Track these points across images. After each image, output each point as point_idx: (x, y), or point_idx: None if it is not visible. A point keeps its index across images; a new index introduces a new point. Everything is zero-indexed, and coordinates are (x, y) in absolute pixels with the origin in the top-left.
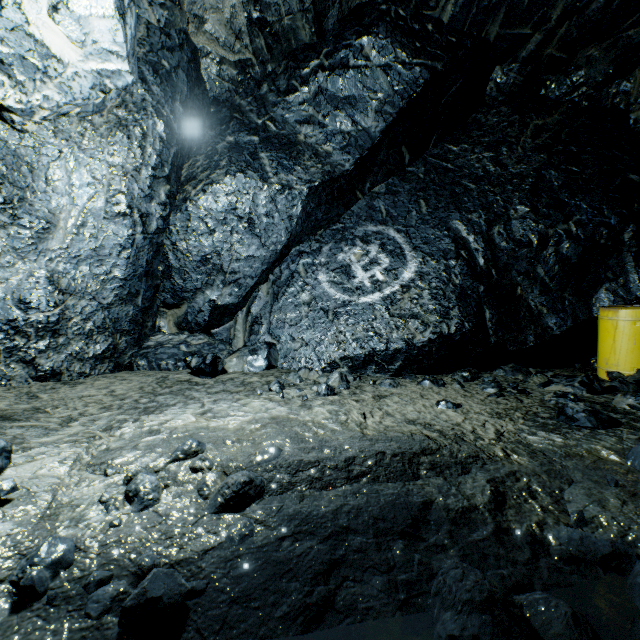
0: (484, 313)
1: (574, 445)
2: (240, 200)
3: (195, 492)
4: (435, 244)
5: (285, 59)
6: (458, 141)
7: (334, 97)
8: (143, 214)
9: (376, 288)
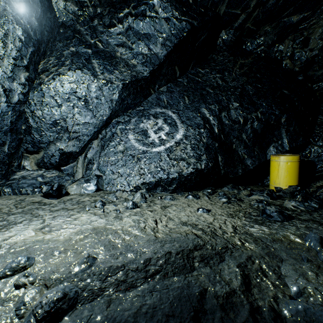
0: (218, 158)
1: (275, 233)
2: (79, 87)
3: (12, 311)
4: (193, 120)
5: (108, 6)
6: (204, 67)
7: (138, 33)
8: (6, 89)
9: (162, 143)
